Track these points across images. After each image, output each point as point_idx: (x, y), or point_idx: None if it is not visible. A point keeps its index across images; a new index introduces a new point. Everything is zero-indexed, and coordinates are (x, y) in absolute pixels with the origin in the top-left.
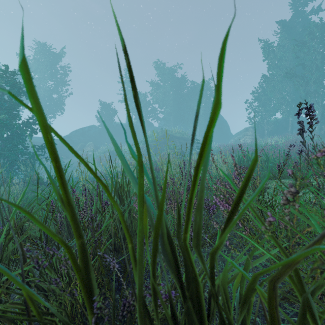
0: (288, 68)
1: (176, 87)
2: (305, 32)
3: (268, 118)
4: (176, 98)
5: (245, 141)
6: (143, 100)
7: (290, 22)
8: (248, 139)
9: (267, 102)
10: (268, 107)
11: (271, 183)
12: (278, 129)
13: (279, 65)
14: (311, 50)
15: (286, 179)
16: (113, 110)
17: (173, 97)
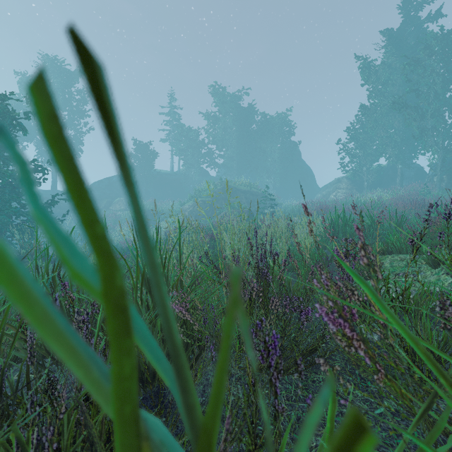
0: (396, 95)
1: (241, 120)
2: (420, 46)
3: (369, 164)
4: (241, 137)
5: (337, 197)
6: (195, 139)
7: (399, 31)
8: (340, 194)
9: (368, 143)
10: (368, 149)
11: (383, 259)
12: (382, 180)
13: (383, 91)
14: (427, 71)
15: (404, 253)
16: (152, 153)
17: (237, 135)
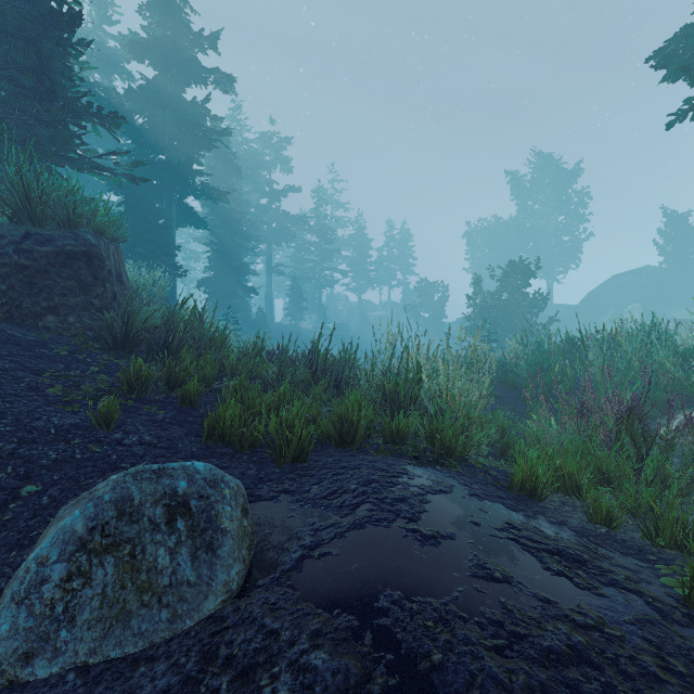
0: None
1: None
2: None
3: None
4: None
5: None
6: None
7: None
8: None
9: None
10: None
11: None
12: None
13: None
14: None
15: None
16: None
17: None
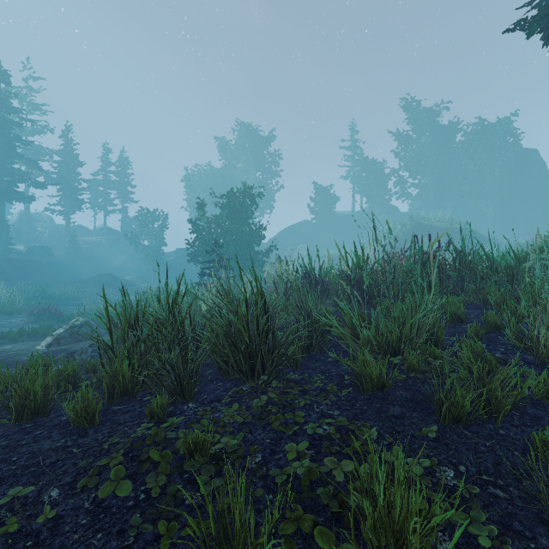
0: None
1: (442, 138)
2: None
3: None
4: (442, 159)
5: None
6: (380, 172)
7: None
8: None
9: None
10: None
11: None
12: None
13: None
14: None
15: None
16: (333, 196)
17: (435, 158)
